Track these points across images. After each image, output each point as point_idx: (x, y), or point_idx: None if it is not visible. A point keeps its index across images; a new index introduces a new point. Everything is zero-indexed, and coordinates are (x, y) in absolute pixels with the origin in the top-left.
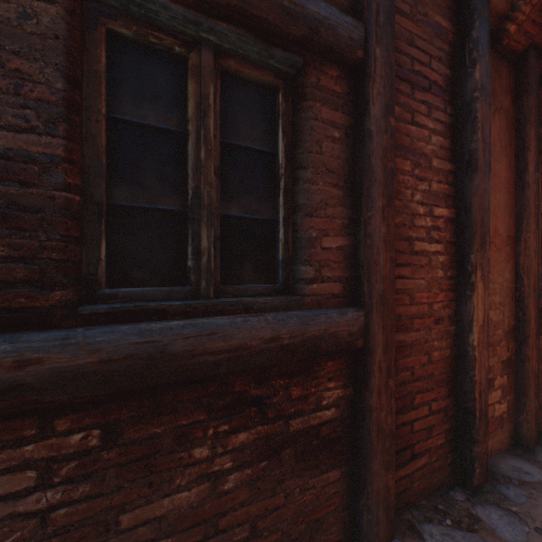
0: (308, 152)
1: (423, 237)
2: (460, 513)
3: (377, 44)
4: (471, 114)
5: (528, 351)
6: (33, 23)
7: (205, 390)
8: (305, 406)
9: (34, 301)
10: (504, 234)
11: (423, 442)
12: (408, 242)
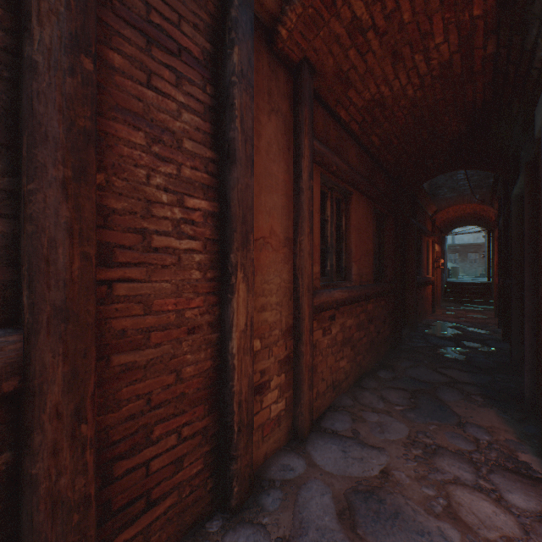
0: None
1: (168, 231)
2: None
3: None
4: (230, 99)
5: (302, 347)
6: None
7: None
8: None
9: None
10: (282, 235)
11: (168, 480)
12: (142, 235)
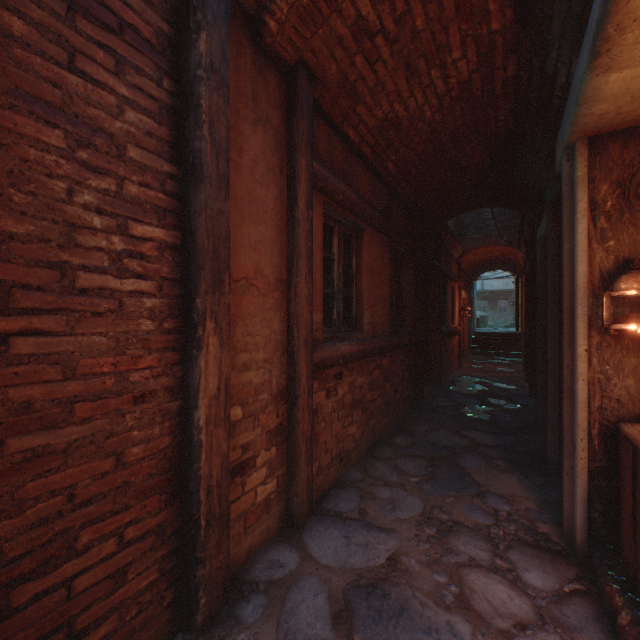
0: None
1: (103, 266)
2: None
3: None
4: (194, 99)
5: (298, 413)
6: None
7: None
8: None
9: None
10: (273, 276)
11: (103, 601)
12: (60, 272)
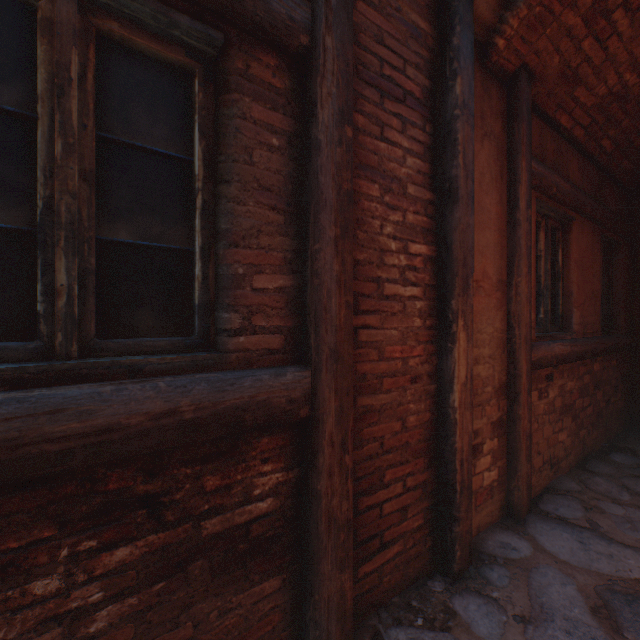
0: (233, 161)
1: (395, 278)
2: (436, 608)
3: (328, 31)
4: (451, 135)
5: (519, 409)
6: None
7: (54, 494)
8: (227, 499)
9: None
10: (494, 277)
11: (395, 527)
12: (377, 284)
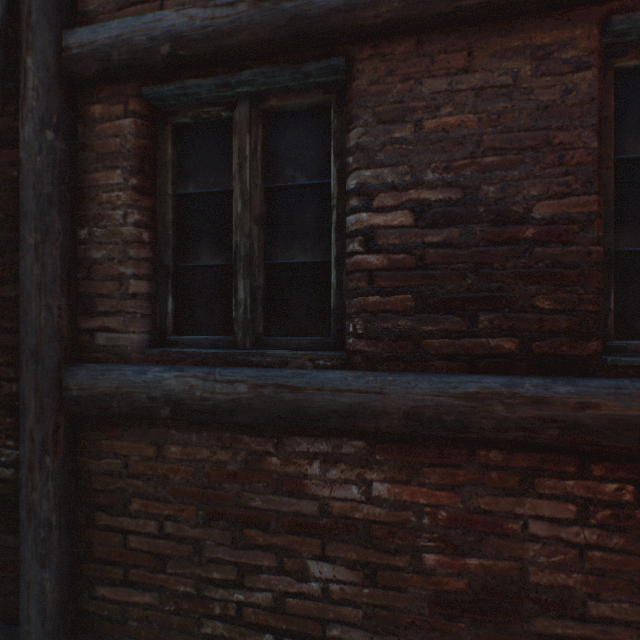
0: None
1: None
2: None
3: None
4: None
5: None
6: (571, 96)
7: None
8: None
9: (572, 350)
10: None
11: None
12: None
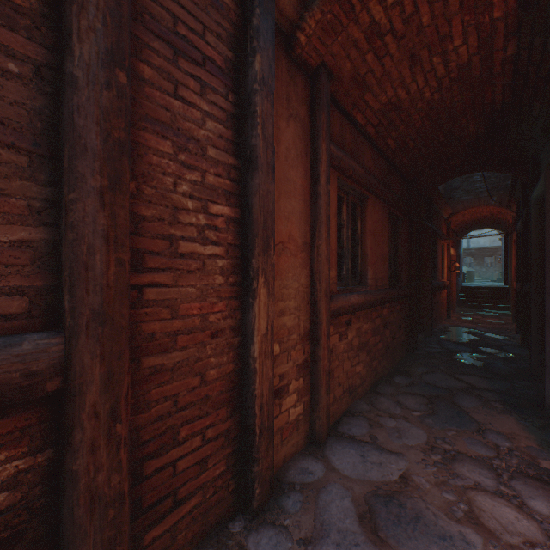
0: None
1: (193, 237)
2: None
3: None
4: (251, 107)
5: (320, 351)
6: None
7: None
8: None
9: None
10: (300, 240)
11: (193, 480)
12: (169, 242)
